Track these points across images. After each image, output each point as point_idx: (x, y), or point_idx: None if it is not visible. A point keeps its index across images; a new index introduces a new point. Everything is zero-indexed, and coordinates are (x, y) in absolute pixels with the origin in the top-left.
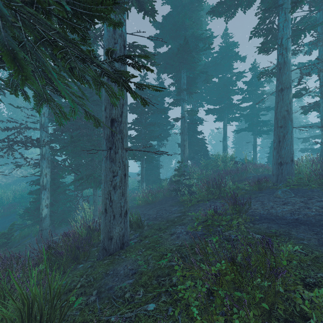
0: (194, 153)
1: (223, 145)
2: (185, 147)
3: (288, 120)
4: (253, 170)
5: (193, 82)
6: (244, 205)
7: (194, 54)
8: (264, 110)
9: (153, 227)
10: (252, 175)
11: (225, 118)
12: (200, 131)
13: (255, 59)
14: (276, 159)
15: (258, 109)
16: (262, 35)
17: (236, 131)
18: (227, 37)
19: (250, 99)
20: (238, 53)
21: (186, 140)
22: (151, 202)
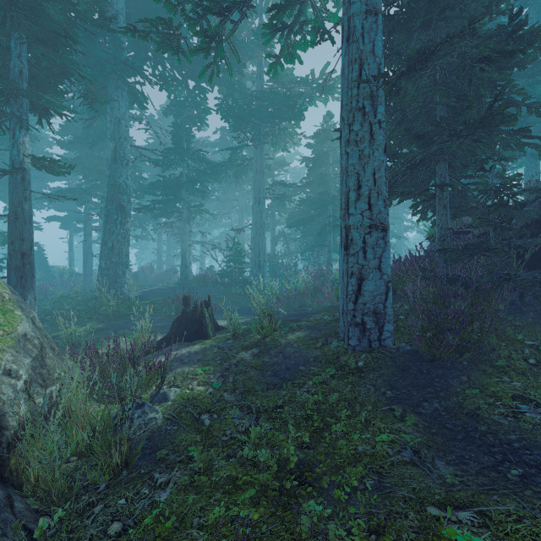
0: None
1: (70, 256)
2: None
3: (89, 252)
4: None
5: None
6: (48, 293)
7: None
8: None
9: None
10: None
11: (72, 228)
12: (35, 243)
13: None
14: (84, 273)
15: None
16: (79, 196)
17: None
18: None
19: None
20: None
21: None
22: None
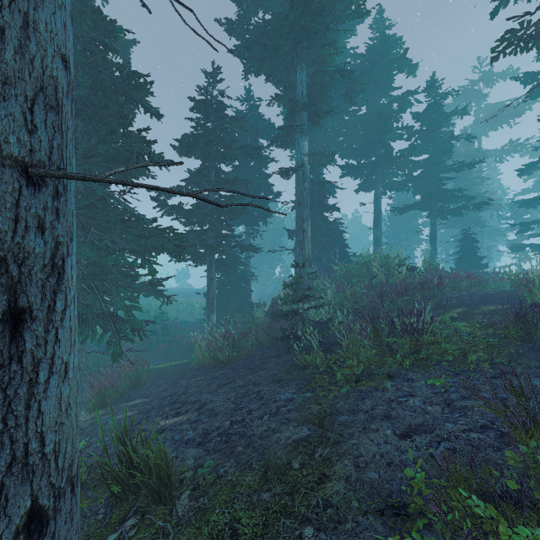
0: (321, 249)
1: (375, 235)
2: (306, 234)
3: None
4: (448, 284)
5: (320, 95)
6: None
7: (324, 32)
8: (451, 170)
9: (209, 507)
10: (450, 296)
11: (379, 183)
12: (332, 205)
13: (434, 71)
14: None
15: (440, 167)
16: None
17: (397, 211)
18: (383, 25)
19: (424, 149)
20: (406, 52)
21: (308, 218)
22: (227, 360)
